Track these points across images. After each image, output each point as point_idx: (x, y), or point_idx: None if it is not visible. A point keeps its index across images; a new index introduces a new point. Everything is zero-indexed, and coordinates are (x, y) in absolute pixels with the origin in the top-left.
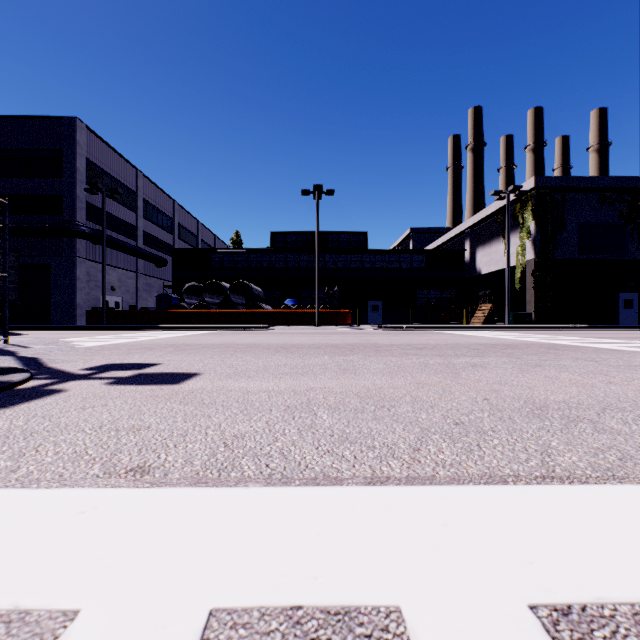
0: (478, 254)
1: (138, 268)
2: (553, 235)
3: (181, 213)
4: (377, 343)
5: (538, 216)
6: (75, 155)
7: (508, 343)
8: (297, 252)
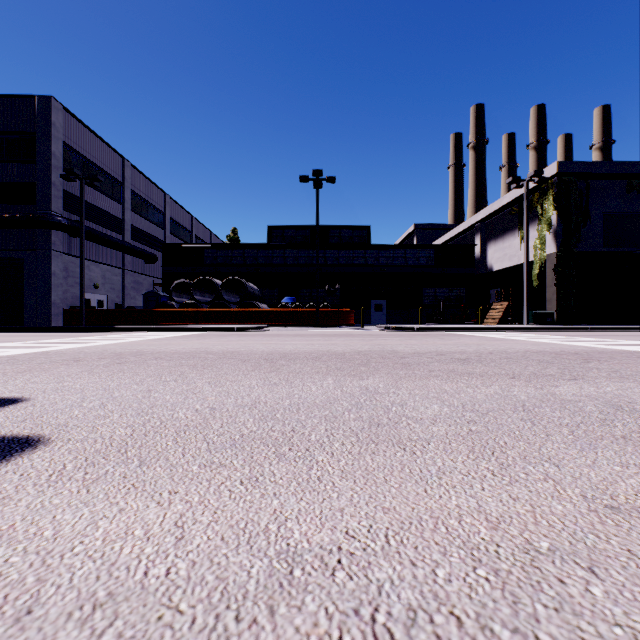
0: (489, 249)
1: (125, 264)
2: (576, 226)
3: (174, 207)
4: (396, 350)
5: (560, 205)
6: (50, 138)
7: (570, 350)
8: (296, 247)
